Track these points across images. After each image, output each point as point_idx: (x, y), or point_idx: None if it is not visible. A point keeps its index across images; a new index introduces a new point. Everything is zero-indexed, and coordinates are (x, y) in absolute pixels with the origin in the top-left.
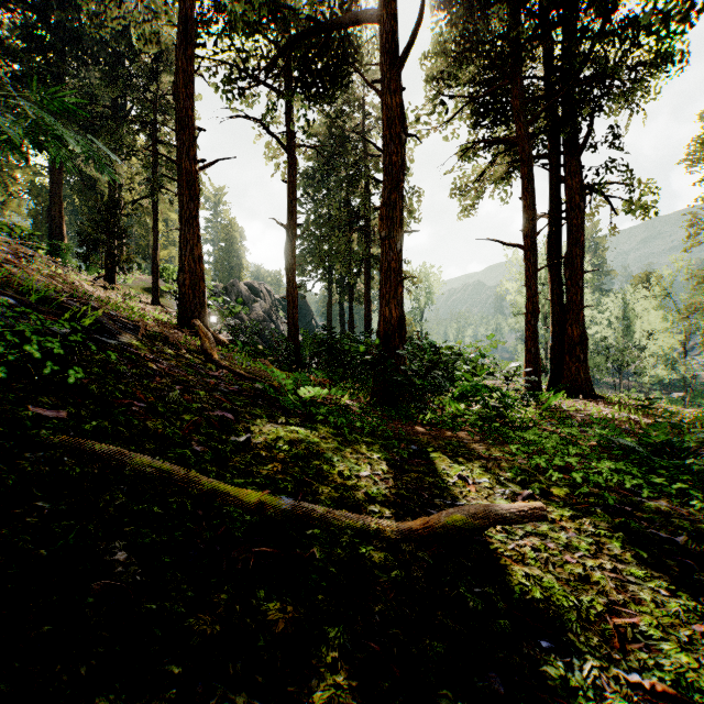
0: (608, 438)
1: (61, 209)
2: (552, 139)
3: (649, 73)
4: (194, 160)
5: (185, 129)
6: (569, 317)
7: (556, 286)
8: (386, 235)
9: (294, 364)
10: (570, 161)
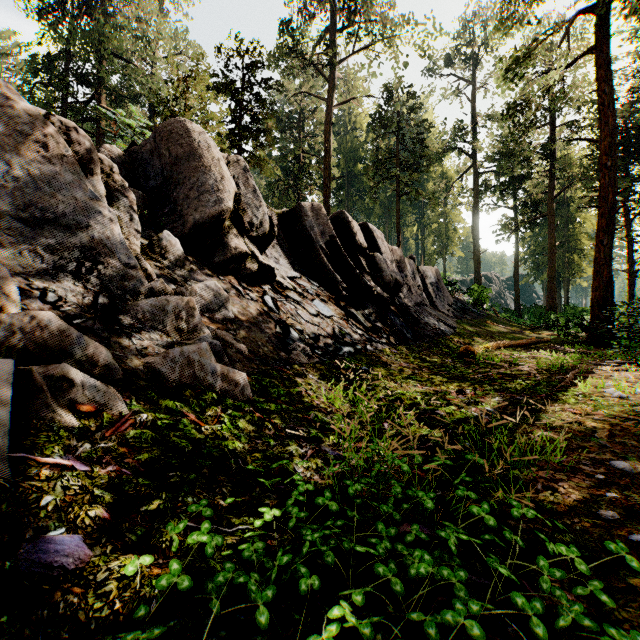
0: None
1: None
2: None
3: None
4: (479, 251)
5: (476, 241)
6: None
7: None
8: (549, 280)
9: None
10: None
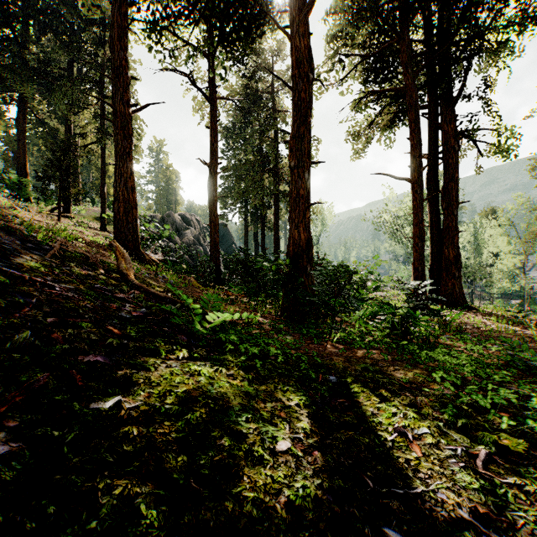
0: (535, 364)
1: (25, 152)
2: (431, 92)
3: (517, 32)
4: (127, 104)
5: (119, 77)
6: (446, 240)
7: (434, 215)
8: (295, 165)
9: (215, 280)
10: (446, 110)
